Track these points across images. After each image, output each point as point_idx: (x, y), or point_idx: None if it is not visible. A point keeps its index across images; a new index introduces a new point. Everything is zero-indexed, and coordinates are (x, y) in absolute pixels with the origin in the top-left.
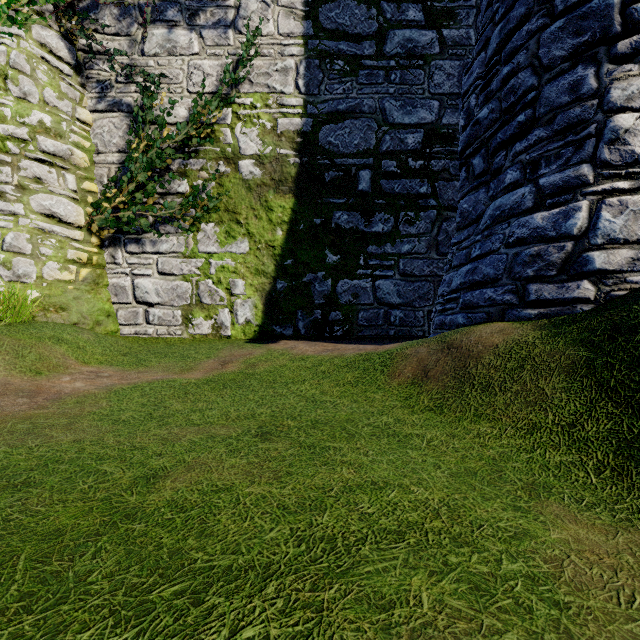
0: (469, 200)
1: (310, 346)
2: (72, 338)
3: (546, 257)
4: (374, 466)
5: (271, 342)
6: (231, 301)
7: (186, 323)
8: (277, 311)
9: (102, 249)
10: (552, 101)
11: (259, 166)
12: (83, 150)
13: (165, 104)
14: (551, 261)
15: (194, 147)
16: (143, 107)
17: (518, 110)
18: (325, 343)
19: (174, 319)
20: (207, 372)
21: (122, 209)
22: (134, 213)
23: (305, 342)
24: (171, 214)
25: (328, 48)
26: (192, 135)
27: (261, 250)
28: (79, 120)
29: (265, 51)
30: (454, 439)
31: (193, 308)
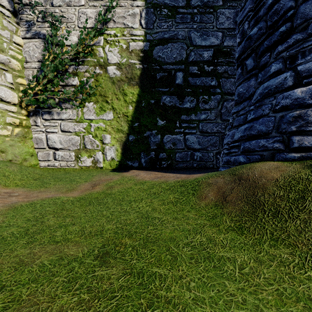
0: (243, 86)
1: (147, 174)
2: (1, 170)
3: (306, 117)
4: (197, 310)
5: (125, 171)
6: (103, 147)
7: (77, 160)
8: (129, 153)
9: (29, 117)
10: (306, 14)
11: (119, 70)
12: (17, 60)
13: (65, 34)
14: (309, 120)
15: (81, 59)
16: (51, 35)
17: (280, 24)
18: (156, 172)
19: (70, 157)
20: (82, 192)
21: (39, 94)
22: (46, 96)
23: (144, 171)
24: (68, 97)
25: (158, 2)
26: (80, 51)
27: (120, 118)
28: (15, 43)
29: (122, 4)
30: (262, 266)
31: (81, 151)
